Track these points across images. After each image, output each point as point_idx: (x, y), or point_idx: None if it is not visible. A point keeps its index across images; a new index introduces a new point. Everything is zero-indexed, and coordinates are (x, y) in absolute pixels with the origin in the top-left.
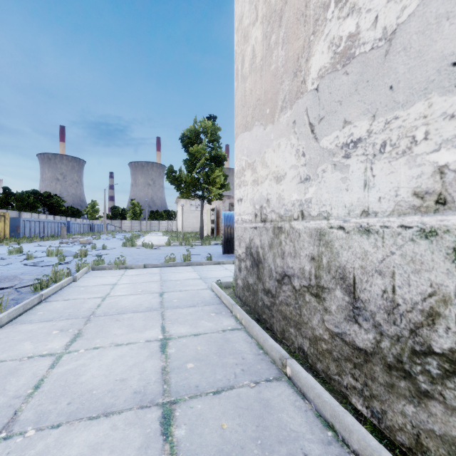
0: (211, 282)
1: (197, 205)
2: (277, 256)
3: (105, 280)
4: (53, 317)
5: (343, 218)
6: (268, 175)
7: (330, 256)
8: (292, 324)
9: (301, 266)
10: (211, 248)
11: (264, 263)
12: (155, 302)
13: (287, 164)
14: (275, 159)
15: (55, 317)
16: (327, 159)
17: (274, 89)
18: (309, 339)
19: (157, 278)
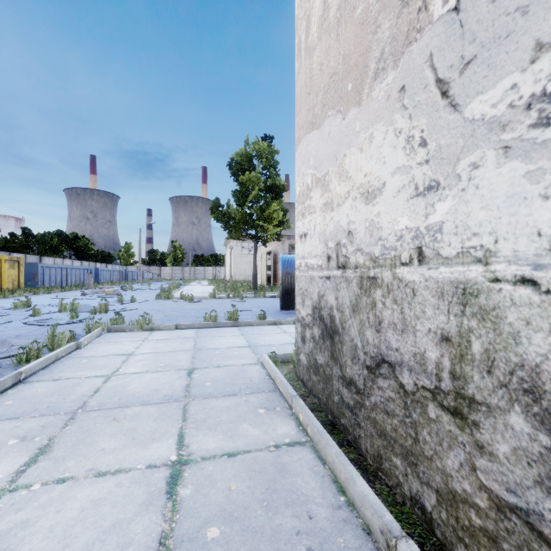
0: (263, 354)
1: (250, 248)
2: (367, 327)
3: (119, 347)
4: (22, 411)
5: (531, 260)
6: (350, 192)
7: (492, 338)
8: (398, 451)
9: (417, 350)
10: (267, 301)
11: (343, 335)
12: (179, 386)
13: (387, 168)
14: (363, 162)
15: (26, 411)
16: (484, 141)
17: (362, 46)
18: (437, 491)
19: (189, 346)
